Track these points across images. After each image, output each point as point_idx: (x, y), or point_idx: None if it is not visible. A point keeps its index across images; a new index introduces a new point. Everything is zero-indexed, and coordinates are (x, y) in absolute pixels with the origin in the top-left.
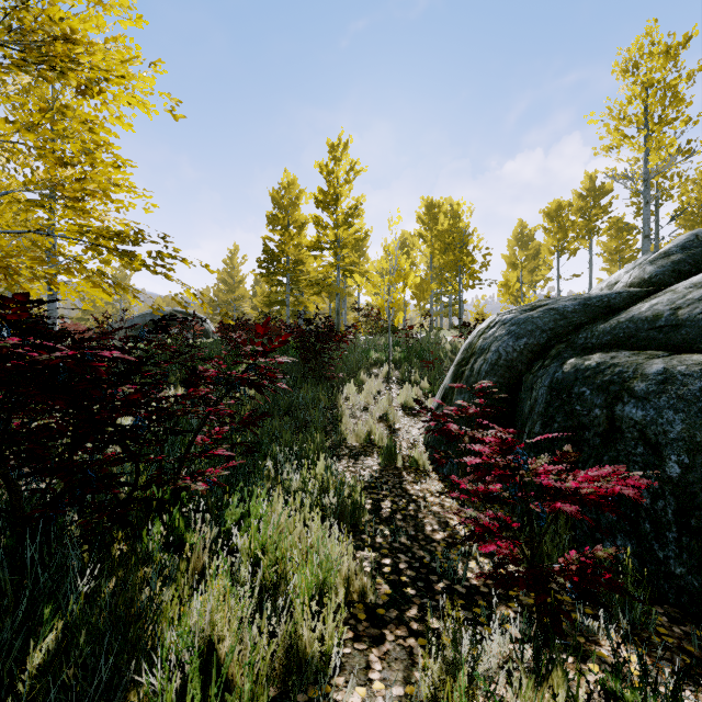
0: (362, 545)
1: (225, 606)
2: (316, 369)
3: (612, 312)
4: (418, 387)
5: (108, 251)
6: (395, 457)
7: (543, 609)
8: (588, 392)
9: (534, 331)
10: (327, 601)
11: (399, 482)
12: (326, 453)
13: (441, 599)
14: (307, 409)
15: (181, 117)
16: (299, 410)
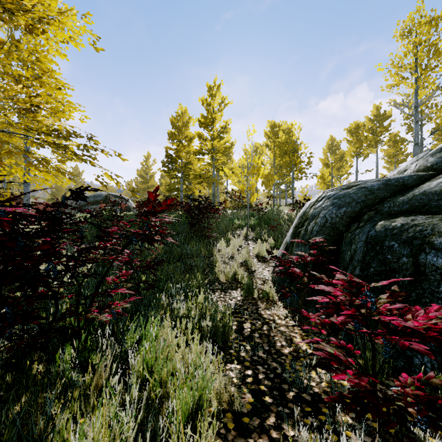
0: (230, 359)
1: (105, 440)
2: (199, 231)
3: (407, 189)
4: (267, 243)
5: (47, 144)
6: (252, 291)
7: (395, 438)
8: (396, 245)
9: (351, 203)
10: (201, 423)
11: (256, 308)
12: (204, 288)
13: (292, 406)
14: (192, 257)
15: (101, 49)
16: (187, 258)
